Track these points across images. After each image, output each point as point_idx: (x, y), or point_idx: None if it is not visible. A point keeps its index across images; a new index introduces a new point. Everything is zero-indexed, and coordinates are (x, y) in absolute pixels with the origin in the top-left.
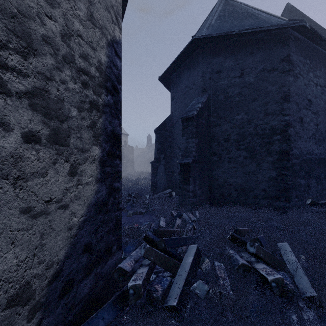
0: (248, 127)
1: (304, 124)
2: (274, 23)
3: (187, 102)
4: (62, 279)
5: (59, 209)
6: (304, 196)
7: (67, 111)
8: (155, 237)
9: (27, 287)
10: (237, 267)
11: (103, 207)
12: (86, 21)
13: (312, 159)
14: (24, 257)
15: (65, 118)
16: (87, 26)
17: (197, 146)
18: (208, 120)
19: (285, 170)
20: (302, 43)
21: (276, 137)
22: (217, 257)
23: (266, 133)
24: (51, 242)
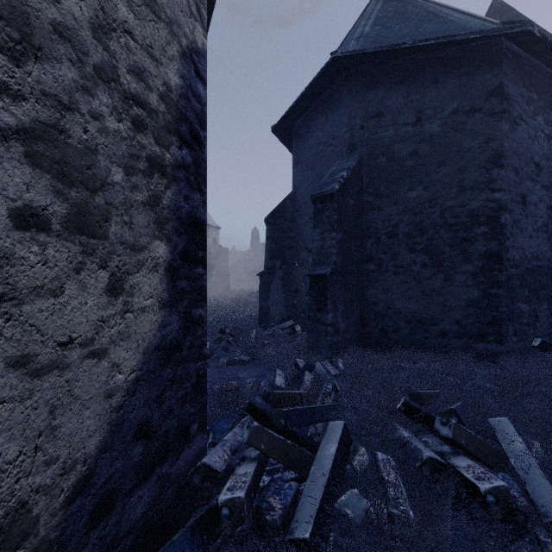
0: (430, 211)
1: (528, 206)
2: (475, 28)
3: (322, 169)
4: (93, 492)
5: (88, 358)
6: (528, 333)
7: (104, 172)
8: (267, 407)
9: (21, 512)
10: (419, 464)
11: (174, 353)
12: (142, 6)
13: (542, 268)
14: (15, 455)
15: (100, 186)
16: (144, 17)
17: (341, 245)
18: (358, 200)
19: (495, 287)
20: (524, 63)
21: (480, 230)
22: (381, 445)
23: (461, 223)
24: (71, 421)
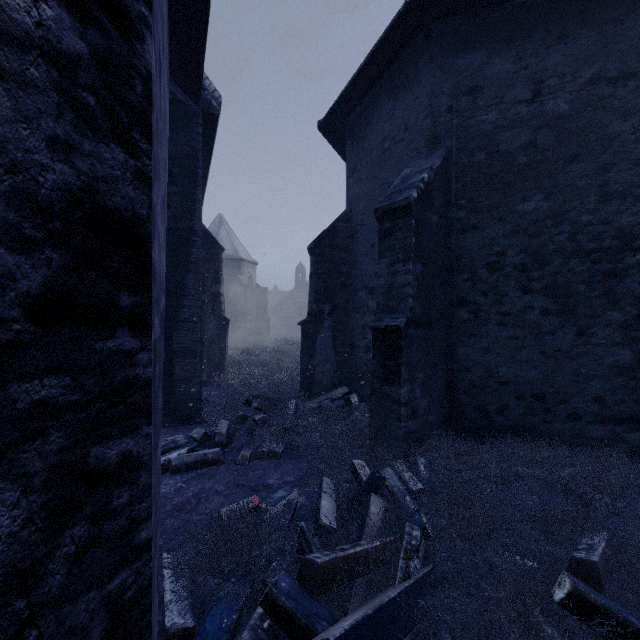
0: (555, 231)
1: None
2: None
3: (389, 175)
4: None
5: None
6: None
7: None
8: (301, 599)
9: None
10: None
11: None
12: None
13: None
14: None
15: None
16: None
17: (420, 283)
18: (444, 216)
19: None
20: None
21: (634, 259)
22: None
23: (604, 248)
24: None
